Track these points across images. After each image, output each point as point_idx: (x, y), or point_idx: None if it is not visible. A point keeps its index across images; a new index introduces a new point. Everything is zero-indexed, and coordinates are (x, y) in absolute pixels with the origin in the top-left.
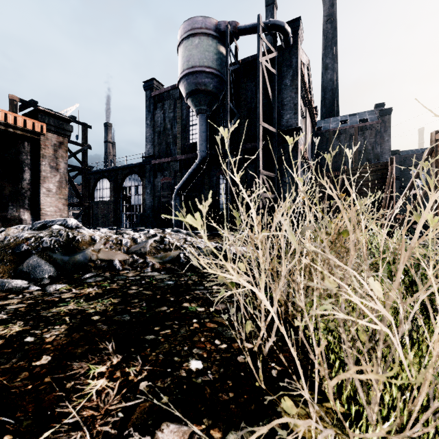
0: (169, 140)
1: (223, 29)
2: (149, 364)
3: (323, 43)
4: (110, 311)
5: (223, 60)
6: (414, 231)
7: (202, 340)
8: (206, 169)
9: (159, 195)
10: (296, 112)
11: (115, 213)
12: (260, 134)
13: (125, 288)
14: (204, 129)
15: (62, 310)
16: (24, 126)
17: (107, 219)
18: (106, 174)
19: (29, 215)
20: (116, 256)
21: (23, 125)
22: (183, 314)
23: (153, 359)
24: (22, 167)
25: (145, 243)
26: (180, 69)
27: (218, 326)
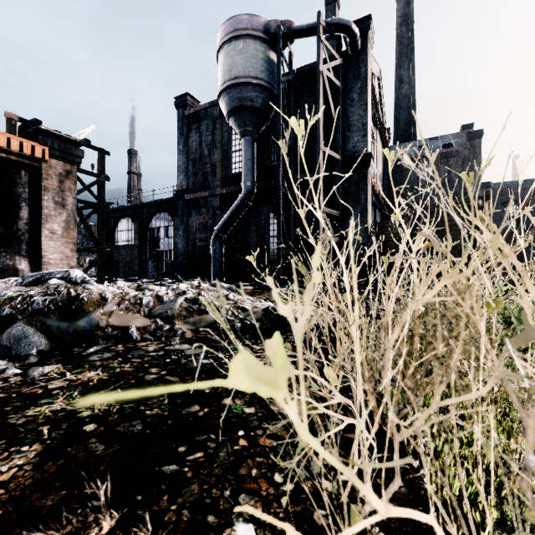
0: (206, 169)
1: (274, 30)
2: (164, 534)
3: (397, 50)
4: (114, 413)
5: (274, 69)
6: (512, 283)
7: (254, 474)
8: (253, 206)
9: (194, 238)
10: (366, 134)
11: (140, 260)
12: (321, 161)
13: (142, 371)
14: (250, 155)
15: (43, 412)
16: (20, 150)
17: (130, 267)
18: (129, 212)
19: (27, 264)
20: (133, 322)
21: (19, 149)
22: (223, 420)
23: (171, 520)
24: (18, 202)
25: (173, 302)
26: (220, 81)
27: (277, 443)
